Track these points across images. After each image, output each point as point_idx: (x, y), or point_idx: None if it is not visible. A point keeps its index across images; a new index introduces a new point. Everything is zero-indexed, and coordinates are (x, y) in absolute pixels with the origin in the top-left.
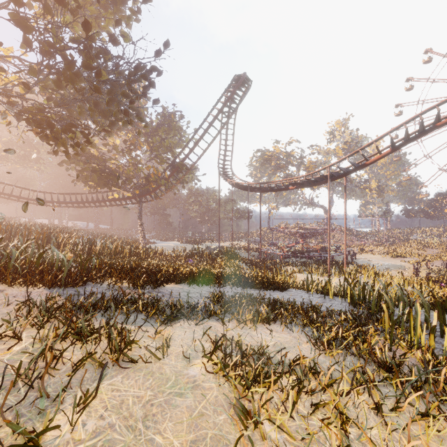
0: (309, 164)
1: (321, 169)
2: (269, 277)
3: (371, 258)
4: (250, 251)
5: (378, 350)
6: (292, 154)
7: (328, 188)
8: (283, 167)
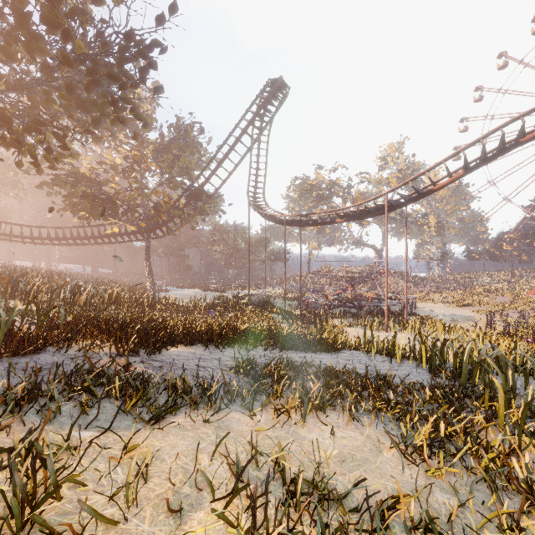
0: (358, 195)
1: (377, 196)
2: (316, 334)
3: (434, 307)
4: (287, 300)
5: (517, 466)
6: (337, 182)
7: (386, 220)
8: (327, 199)
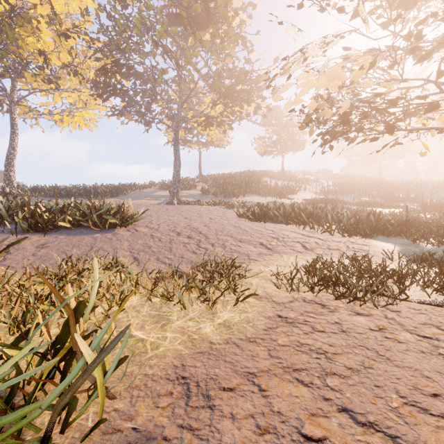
0: None
1: None
2: None
3: None
4: None
5: None
6: None
7: None
8: None
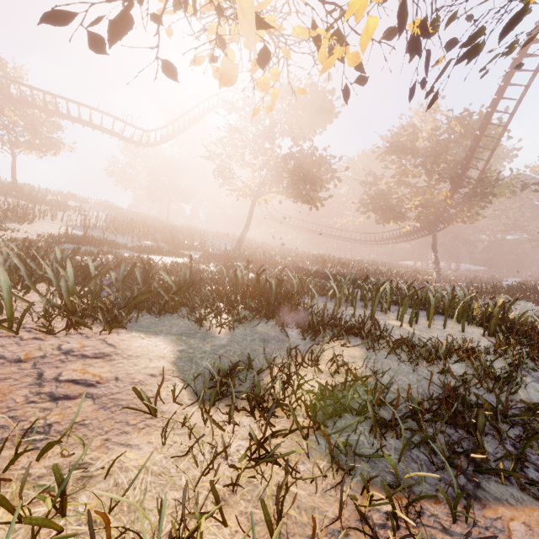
0: None
1: None
2: None
3: None
4: None
5: None
6: None
7: None
8: None
